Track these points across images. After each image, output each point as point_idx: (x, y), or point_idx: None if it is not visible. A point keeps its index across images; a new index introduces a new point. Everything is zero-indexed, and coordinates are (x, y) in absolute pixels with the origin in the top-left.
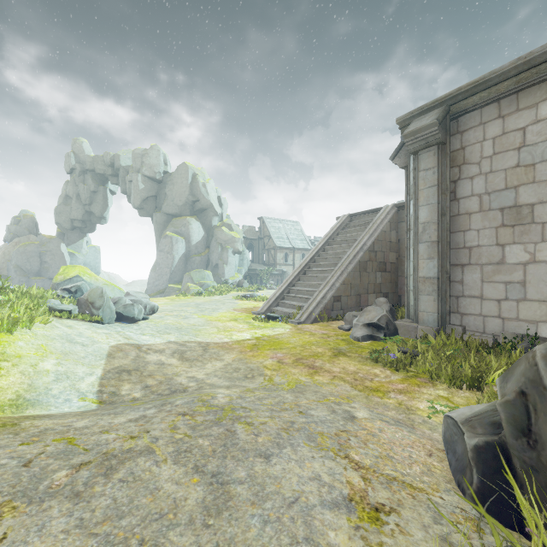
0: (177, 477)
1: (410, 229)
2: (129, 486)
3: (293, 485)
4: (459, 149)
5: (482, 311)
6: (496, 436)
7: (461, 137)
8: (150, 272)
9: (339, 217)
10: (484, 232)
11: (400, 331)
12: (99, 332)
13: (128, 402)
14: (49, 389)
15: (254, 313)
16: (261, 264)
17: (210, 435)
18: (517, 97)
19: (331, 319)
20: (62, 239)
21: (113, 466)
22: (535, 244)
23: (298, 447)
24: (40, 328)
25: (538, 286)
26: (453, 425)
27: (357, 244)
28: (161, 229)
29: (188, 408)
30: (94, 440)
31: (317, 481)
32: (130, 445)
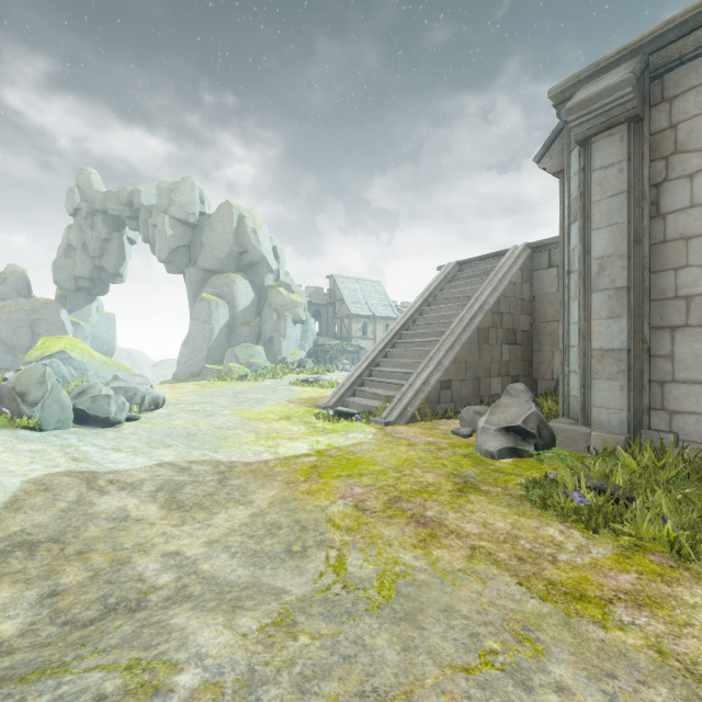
0: None
1: (571, 271)
2: None
3: None
4: (666, 128)
5: None
6: None
7: (671, 107)
8: (181, 347)
9: (443, 266)
10: None
11: (557, 439)
12: (21, 448)
13: None
14: None
15: (317, 406)
16: (332, 338)
17: None
18: None
19: (436, 416)
20: (63, 304)
21: None
22: None
23: None
24: None
25: None
26: None
27: (474, 301)
28: (196, 290)
29: None
30: None
31: None
32: None
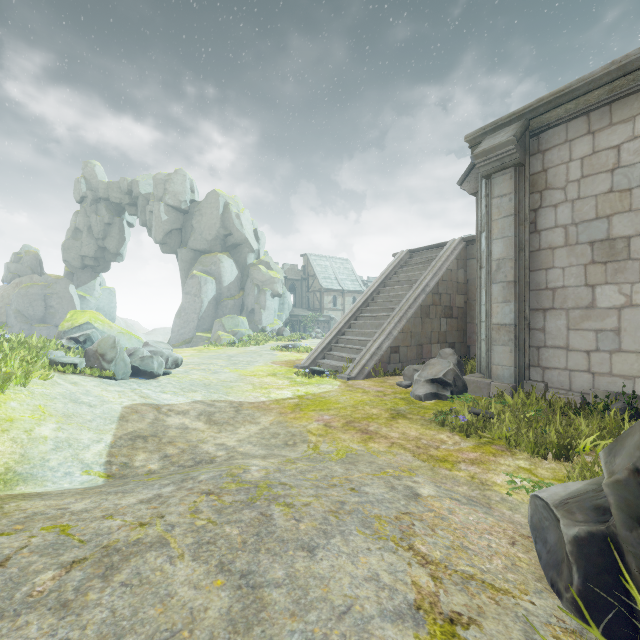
0: (196, 578)
1: (482, 267)
2: (133, 592)
3: (344, 589)
4: (540, 171)
5: (568, 364)
6: (602, 525)
7: (543, 157)
8: (175, 318)
9: (397, 253)
10: (570, 270)
11: (470, 388)
12: (110, 389)
13: (143, 475)
14: (47, 460)
15: (296, 366)
16: (305, 309)
17: (240, 521)
18: (610, 109)
19: (387, 373)
20: (71, 280)
21: (114, 564)
22: (632, 284)
23: (350, 536)
24: (38, 385)
25: (636, 335)
26: (543, 507)
27: (418, 284)
28: (187, 268)
29: (214, 485)
30: (94, 528)
31: (375, 582)
32: (138, 535)
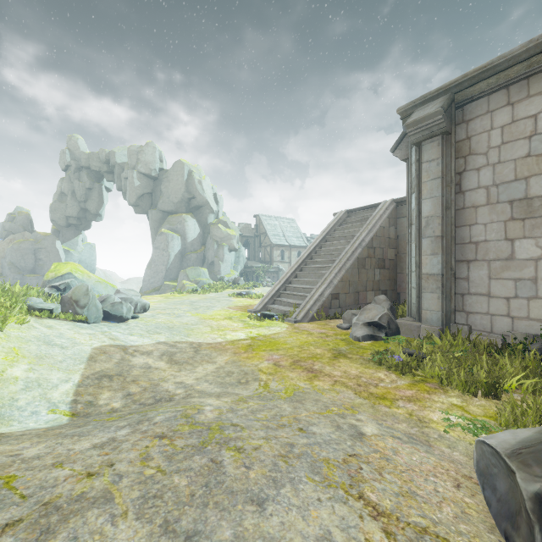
0: None
1: (412, 224)
2: None
3: None
4: (464, 139)
5: (489, 309)
6: None
7: (467, 126)
8: (146, 269)
9: (336, 213)
10: (491, 226)
11: (402, 330)
12: (82, 332)
13: (105, 413)
14: (15, 399)
15: (249, 311)
16: (257, 261)
17: (190, 469)
18: (528, 83)
19: (329, 317)
20: (57, 236)
21: (51, 526)
22: None
23: (300, 484)
24: (15, 329)
25: None
26: (491, 454)
27: (355, 240)
28: (156, 226)
29: (168, 428)
30: (40, 479)
31: None
32: (83, 489)
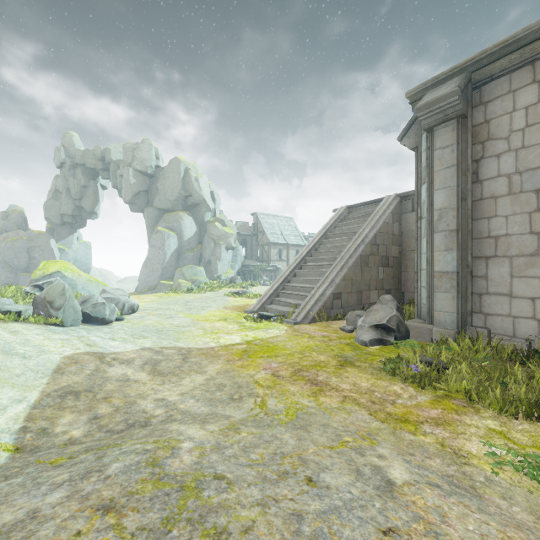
0: None
1: (422, 217)
2: None
3: None
4: (482, 122)
5: (511, 311)
6: None
7: (485, 108)
8: (142, 268)
9: (337, 209)
10: (514, 218)
11: (411, 333)
12: (54, 337)
13: (59, 446)
14: None
15: (246, 311)
16: (255, 260)
17: None
18: None
19: (330, 318)
20: (52, 235)
21: None
22: None
23: None
24: None
25: None
26: None
27: (358, 236)
28: (152, 224)
29: (121, 488)
30: None
31: None
32: None
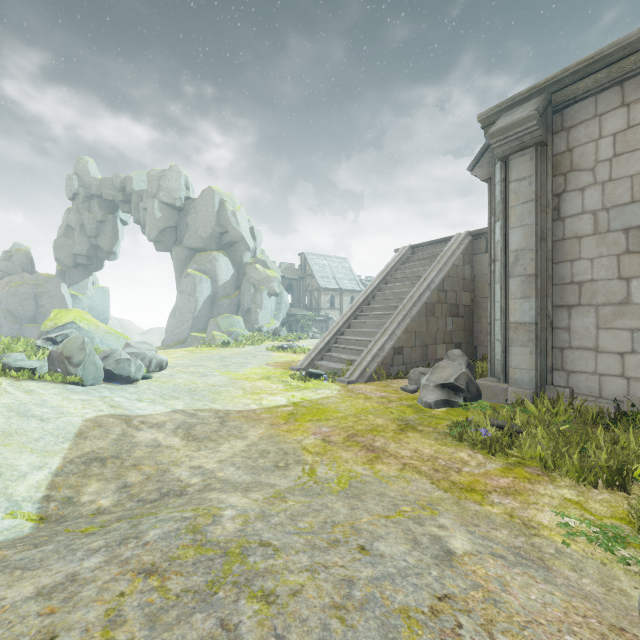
0: None
1: (496, 260)
2: None
3: None
4: (564, 151)
5: (597, 368)
6: None
7: (568, 135)
8: (169, 318)
9: (398, 249)
10: (600, 261)
11: (483, 393)
12: (74, 398)
13: (87, 516)
14: None
15: (292, 368)
16: (303, 309)
17: None
18: None
19: (390, 376)
20: (63, 279)
21: None
22: None
23: None
24: None
25: None
26: None
27: (423, 281)
28: (181, 266)
29: (162, 554)
30: None
31: None
32: None
